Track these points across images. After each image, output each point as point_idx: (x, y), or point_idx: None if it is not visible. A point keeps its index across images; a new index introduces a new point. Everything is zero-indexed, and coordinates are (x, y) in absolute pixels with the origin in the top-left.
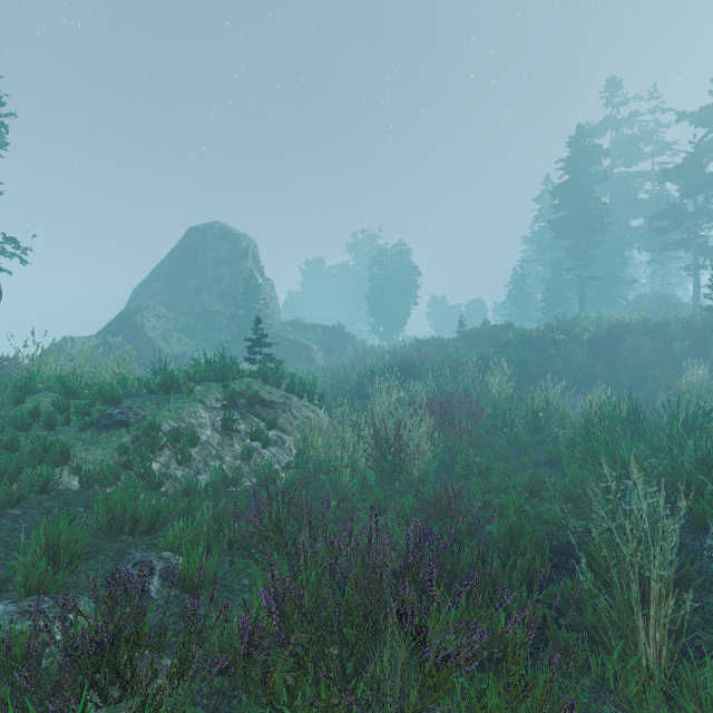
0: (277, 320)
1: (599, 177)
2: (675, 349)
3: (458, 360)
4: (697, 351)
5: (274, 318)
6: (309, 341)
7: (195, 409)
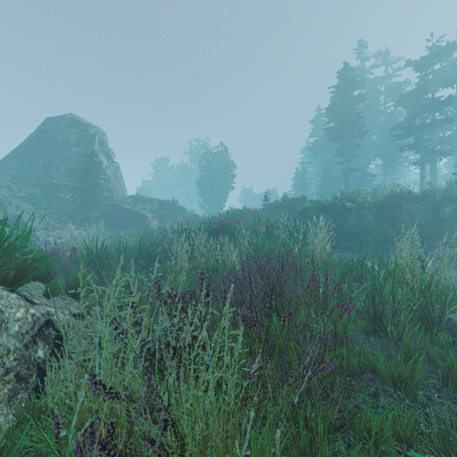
0: (121, 195)
1: (359, 99)
2: (445, 213)
3: (268, 221)
4: None
5: (118, 192)
6: (145, 211)
7: None
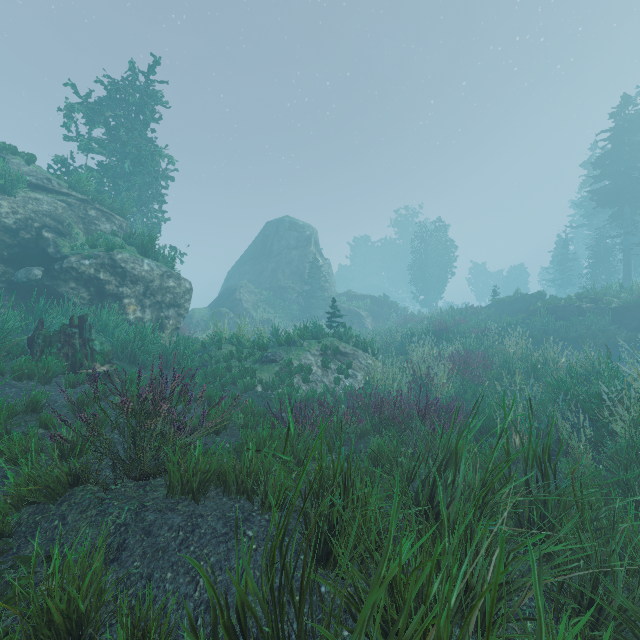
0: (334, 292)
1: None
2: None
3: (485, 326)
4: None
5: (331, 290)
6: (359, 309)
7: (306, 355)
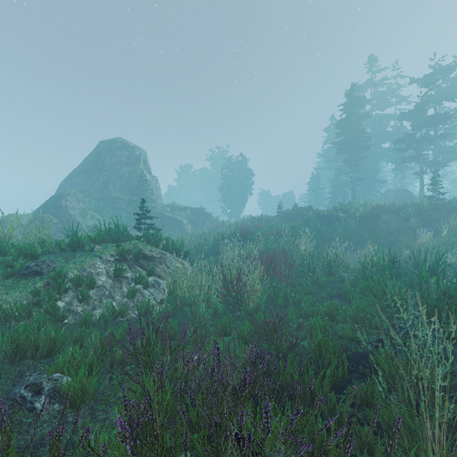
0: (160, 203)
1: (364, 116)
2: (411, 222)
3: (278, 229)
4: (424, 224)
5: (158, 202)
6: (181, 217)
7: (94, 262)
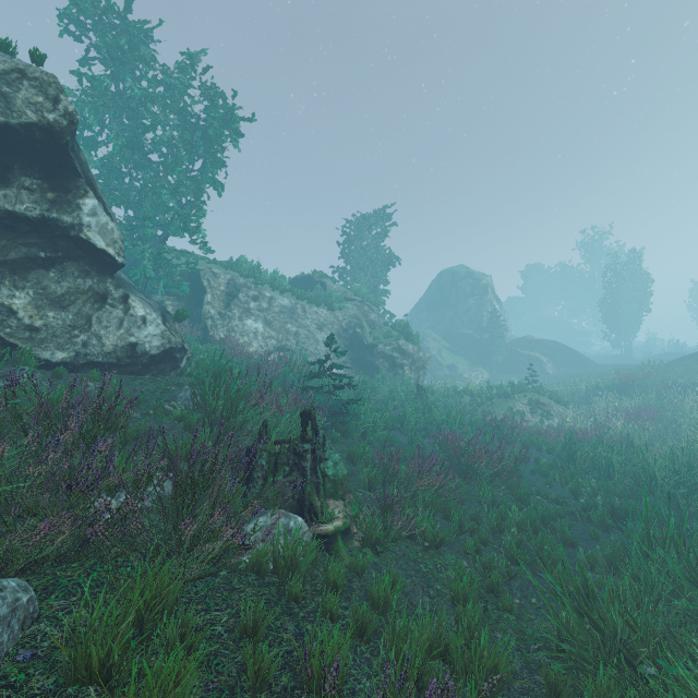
0: (510, 336)
1: None
2: None
3: (672, 382)
4: None
5: (508, 335)
6: (539, 355)
7: (519, 404)
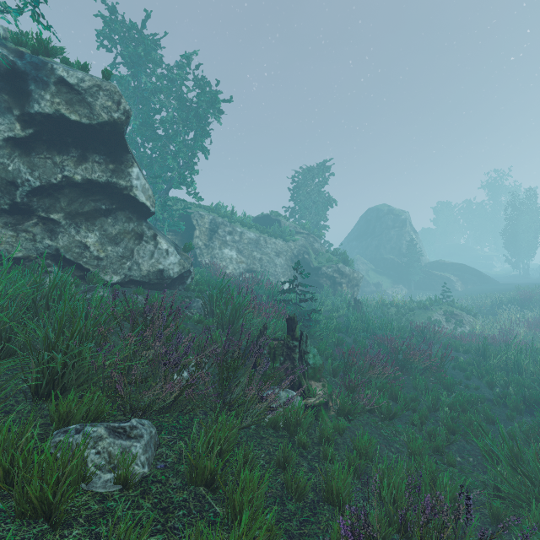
0: (425, 260)
1: None
2: None
3: None
4: None
5: (423, 259)
6: (449, 275)
7: (436, 315)
